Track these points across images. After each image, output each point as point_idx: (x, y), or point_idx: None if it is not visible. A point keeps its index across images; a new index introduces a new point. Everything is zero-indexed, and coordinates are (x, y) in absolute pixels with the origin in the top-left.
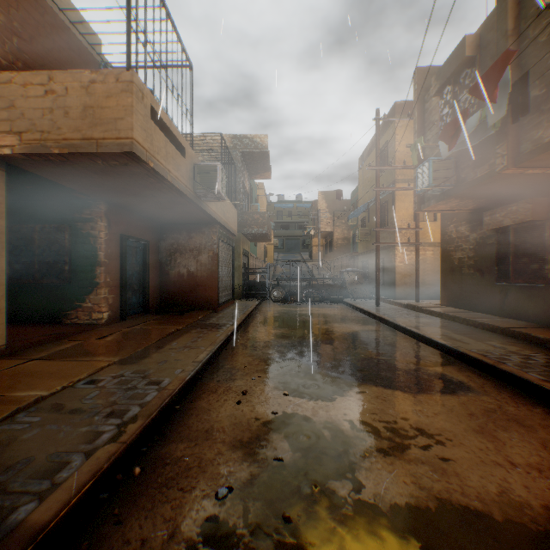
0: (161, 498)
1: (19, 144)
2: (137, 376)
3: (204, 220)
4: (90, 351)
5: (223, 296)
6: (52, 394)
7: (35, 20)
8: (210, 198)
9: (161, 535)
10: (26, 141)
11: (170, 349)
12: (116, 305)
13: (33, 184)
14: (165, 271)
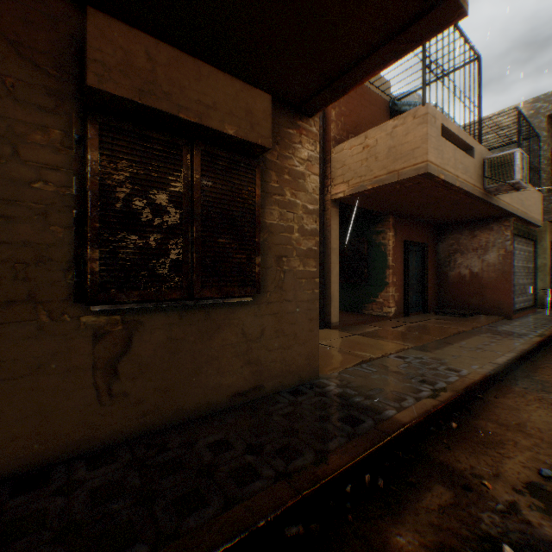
0: (479, 450)
1: (346, 189)
2: (434, 361)
3: (491, 215)
4: (389, 335)
5: (518, 301)
6: (376, 357)
7: (351, 98)
8: (503, 190)
9: (485, 470)
10: (350, 186)
11: (459, 347)
12: (400, 302)
13: (347, 212)
14: (442, 273)
